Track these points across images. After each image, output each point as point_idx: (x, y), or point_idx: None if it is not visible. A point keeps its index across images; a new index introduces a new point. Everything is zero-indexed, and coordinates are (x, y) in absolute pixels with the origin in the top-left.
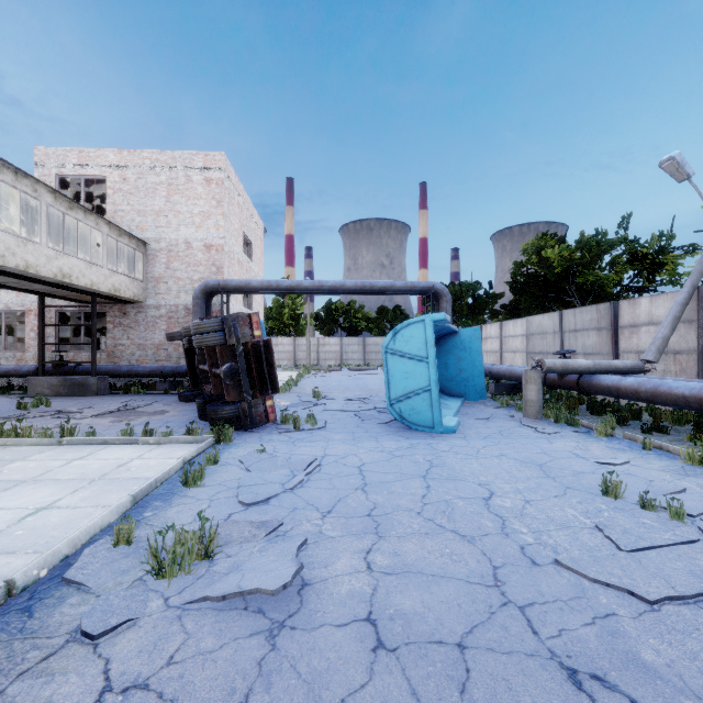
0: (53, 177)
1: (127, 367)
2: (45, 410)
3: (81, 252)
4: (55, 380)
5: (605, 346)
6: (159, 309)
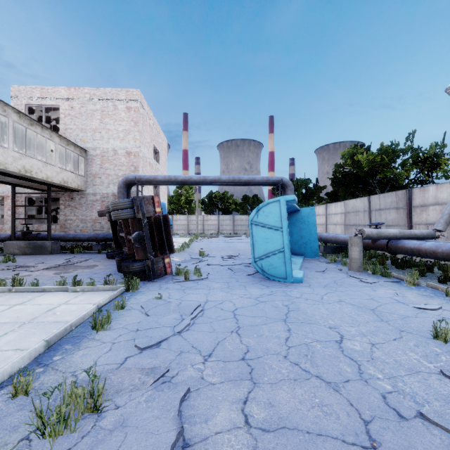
0: (23, 106)
1: (73, 234)
2: (11, 264)
3: (43, 156)
4: (22, 243)
5: (402, 220)
6: (95, 195)
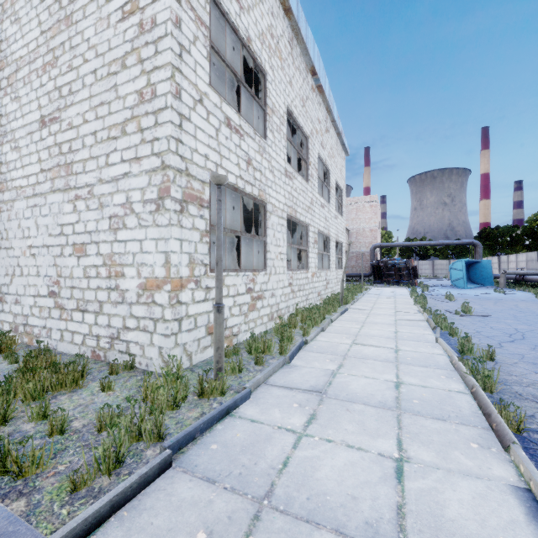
0: None
1: (348, 274)
2: None
3: None
4: None
5: None
6: (353, 253)
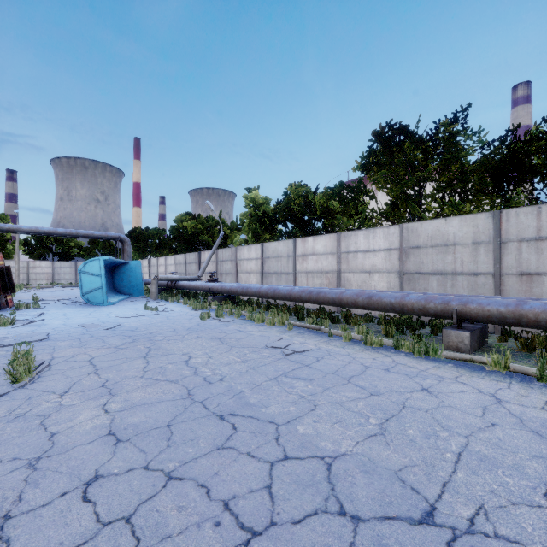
0: None
1: None
2: None
3: None
4: None
5: (197, 270)
6: None
